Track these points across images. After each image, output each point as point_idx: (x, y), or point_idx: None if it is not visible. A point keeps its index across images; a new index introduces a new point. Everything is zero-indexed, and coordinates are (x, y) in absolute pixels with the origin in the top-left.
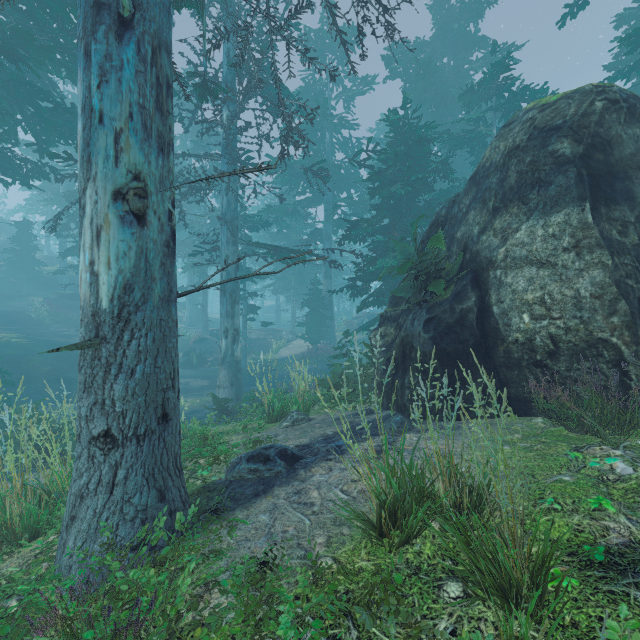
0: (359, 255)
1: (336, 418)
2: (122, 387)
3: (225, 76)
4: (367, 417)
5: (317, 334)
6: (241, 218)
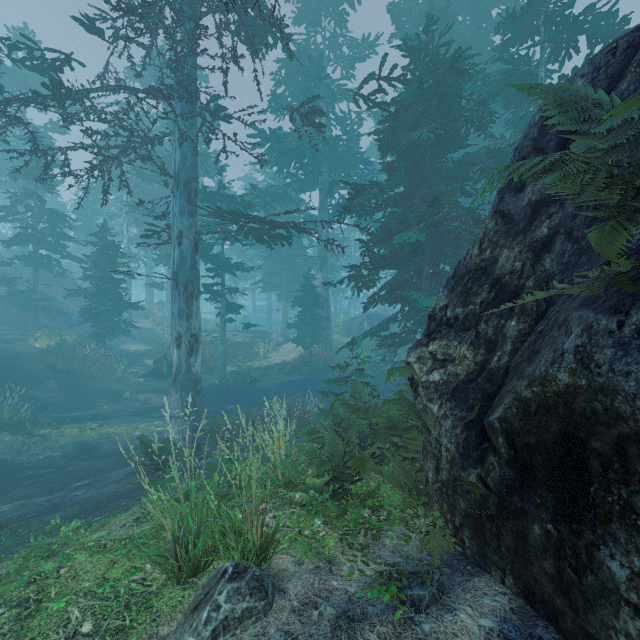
0: (367, 230)
1: (341, 608)
2: None
3: None
4: (439, 633)
5: (311, 337)
6: (219, 198)
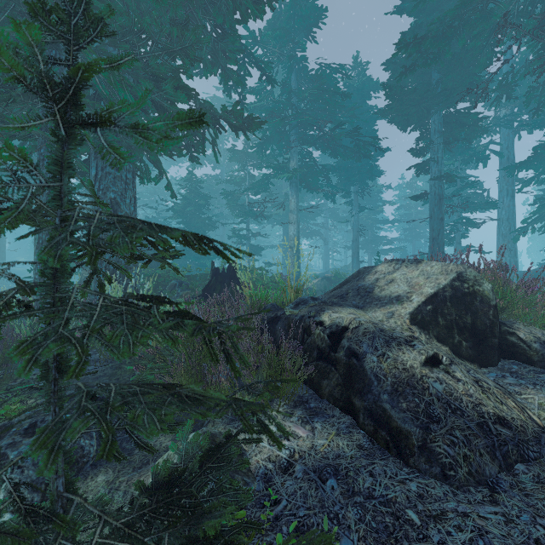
0: None
1: None
2: None
3: None
4: None
5: None
6: (156, 219)
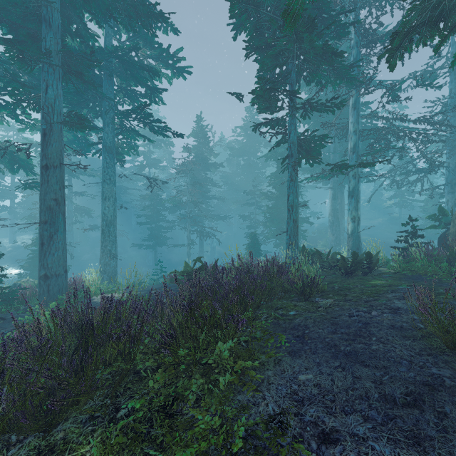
0: None
1: None
2: (351, 243)
3: (448, 105)
4: None
5: None
6: None
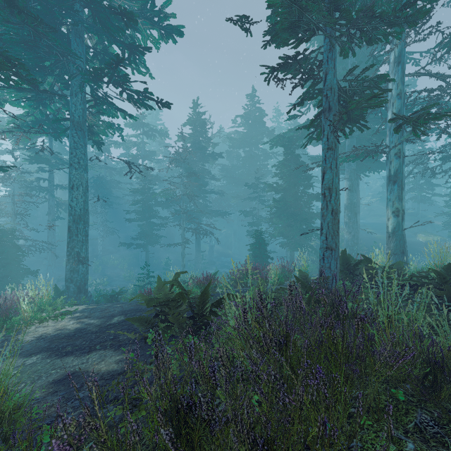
0: None
1: None
2: (392, 245)
3: None
4: None
5: None
6: None
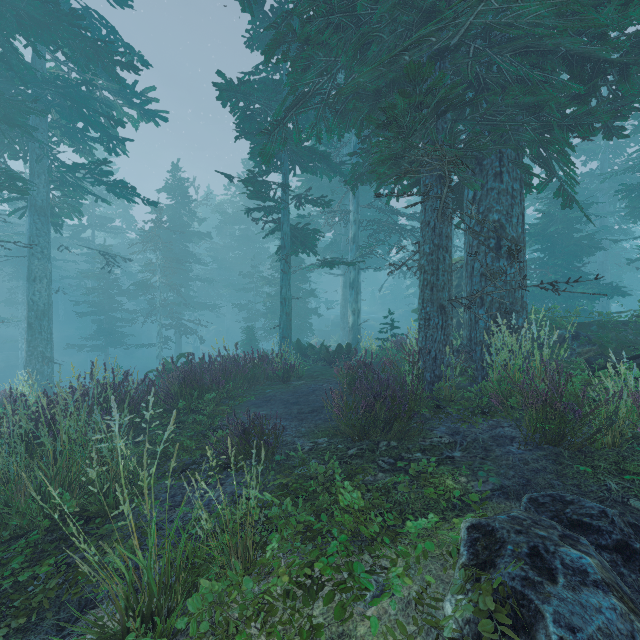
0: None
1: None
2: (351, 337)
3: None
4: None
5: None
6: None
